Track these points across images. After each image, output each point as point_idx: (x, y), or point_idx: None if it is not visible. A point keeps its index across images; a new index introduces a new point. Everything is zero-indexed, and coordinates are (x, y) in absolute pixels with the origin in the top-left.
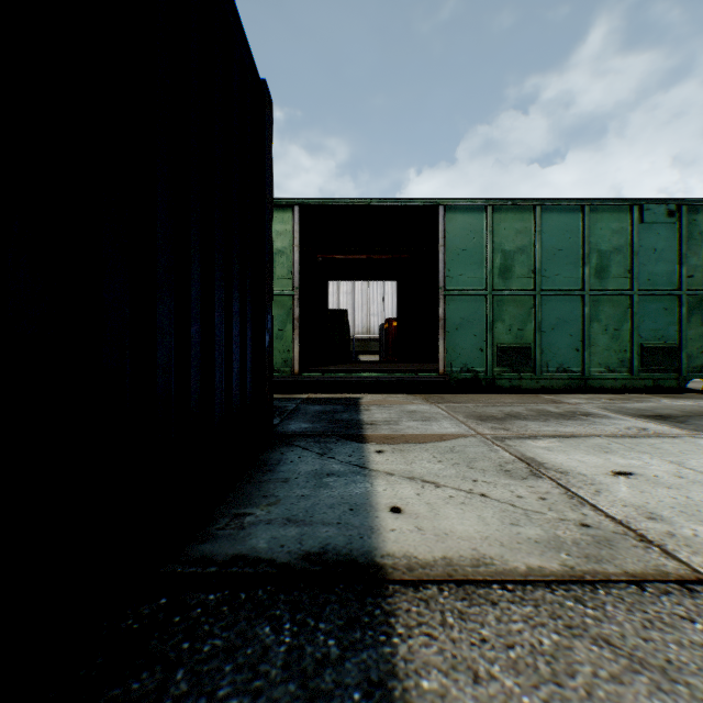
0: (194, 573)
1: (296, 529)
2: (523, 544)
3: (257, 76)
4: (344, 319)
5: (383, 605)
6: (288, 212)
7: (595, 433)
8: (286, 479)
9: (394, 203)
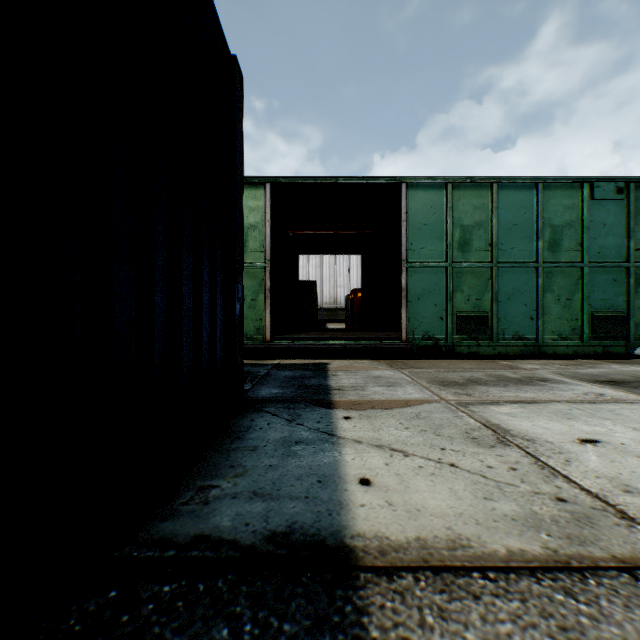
0: (151, 558)
1: (262, 505)
2: (499, 522)
3: (228, 51)
4: (313, 290)
5: (355, 600)
6: (260, 189)
7: (555, 398)
8: (254, 447)
9: (360, 181)
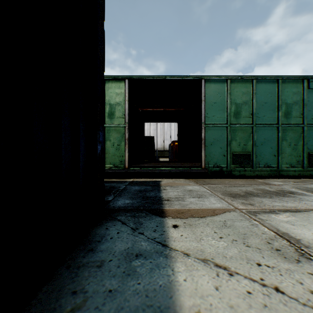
0: None
1: None
2: None
3: None
4: (152, 141)
5: None
6: (122, 83)
7: (309, 207)
8: (101, 262)
9: (178, 78)
